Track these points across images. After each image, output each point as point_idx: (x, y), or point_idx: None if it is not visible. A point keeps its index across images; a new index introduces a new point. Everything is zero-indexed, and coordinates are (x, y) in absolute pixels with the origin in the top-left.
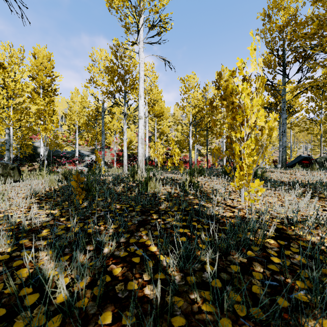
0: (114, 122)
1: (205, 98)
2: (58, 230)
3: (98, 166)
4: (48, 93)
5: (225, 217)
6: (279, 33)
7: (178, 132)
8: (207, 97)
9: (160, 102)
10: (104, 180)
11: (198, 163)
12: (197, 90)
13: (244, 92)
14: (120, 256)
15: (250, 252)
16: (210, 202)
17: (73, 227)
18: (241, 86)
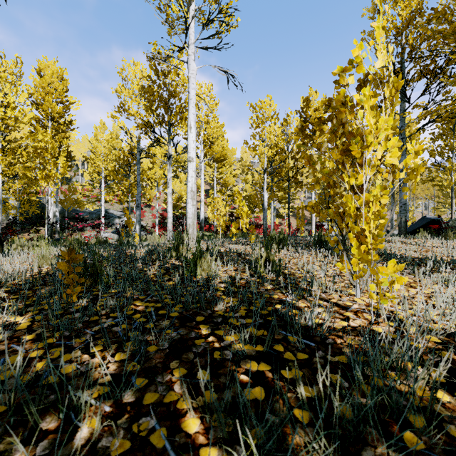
0: (155, 169)
1: (286, 135)
2: (4, 368)
3: (127, 233)
4: (60, 127)
5: (334, 331)
6: (396, 36)
7: (247, 184)
8: (289, 133)
9: (222, 141)
10: (131, 255)
11: (276, 227)
12: (275, 122)
13: (367, 102)
14: (111, 452)
15: (409, 434)
16: (302, 297)
17: (38, 359)
18: (357, 94)
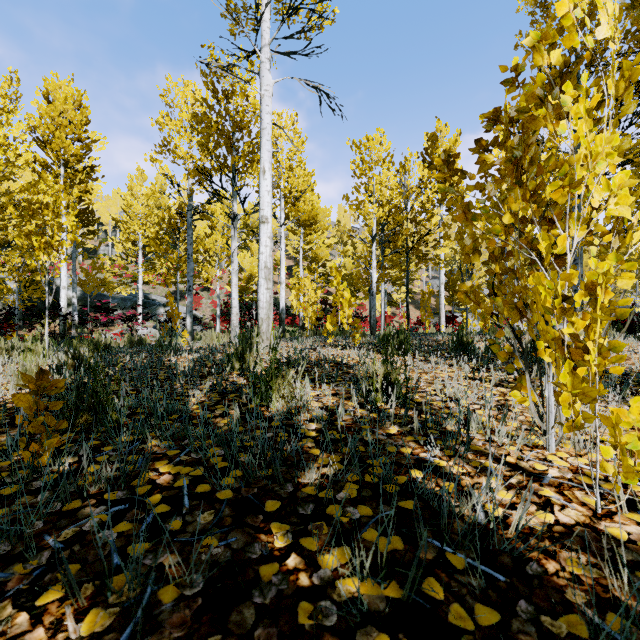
0: (215, 236)
1: (404, 187)
2: None
3: (169, 331)
4: (77, 175)
5: (532, 537)
6: None
7: (346, 258)
8: (408, 184)
9: (311, 196)
10: (168, 368)
11: (388, 320)
12: (388, 168)
13: (582, 100)
14: None
15: None
16: (454, 453)
17: None
18: None
